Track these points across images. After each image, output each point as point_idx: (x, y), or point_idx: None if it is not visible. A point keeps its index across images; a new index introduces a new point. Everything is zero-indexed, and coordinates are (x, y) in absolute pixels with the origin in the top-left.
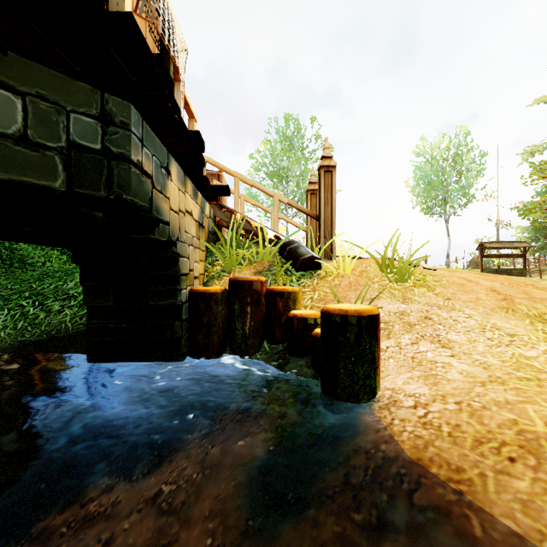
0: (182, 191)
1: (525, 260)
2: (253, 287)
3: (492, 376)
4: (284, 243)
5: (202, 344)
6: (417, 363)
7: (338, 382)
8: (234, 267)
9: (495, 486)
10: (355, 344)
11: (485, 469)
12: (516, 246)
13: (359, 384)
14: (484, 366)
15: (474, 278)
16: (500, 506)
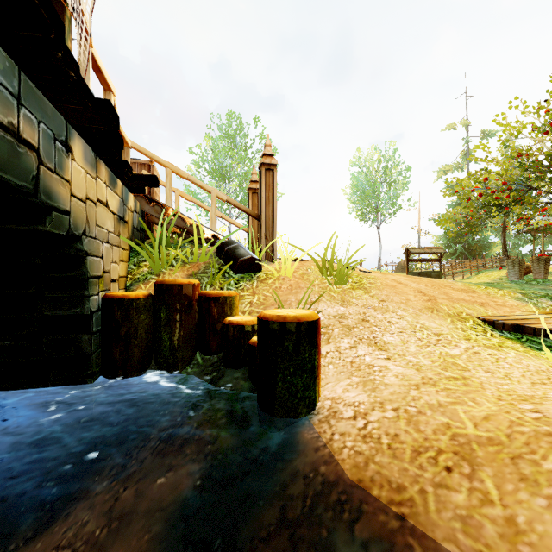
0: (92, 176)
1: (441, 264)
2: (183, 291)
3: (425, 377)
4: (222, 243)
5: (120, 360)
6: (356, 368)
7: (276, 396)
8: (164, 268)
9: (435, 504)
10: (293, 353)
11: (424, 484)
12: (434, 252)
13: (298, 397)
14: (417, 367)
15: (404, 280)
16: (442, 528)
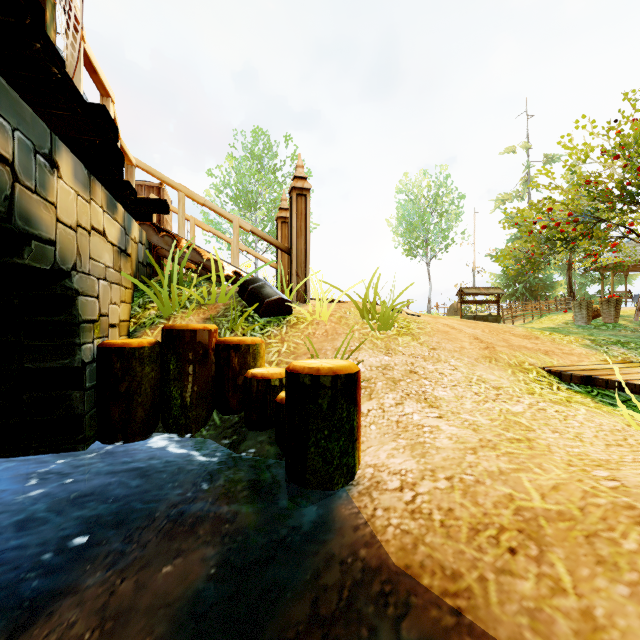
0: (84, 198)
1: (499, 306)
2: (197, 339)
3: (483, 439)
4: (245, 280)
5: (119, 421)
6: (402, 429)
7: (308, 464)
8: (175, 311)
9: (497, 594)
10: (328, 412)
11: (484, 570)
12: (492, 292)
13: (334, 464)
14: (473, 427)
15: (457, 325)
16: (506, 624)
